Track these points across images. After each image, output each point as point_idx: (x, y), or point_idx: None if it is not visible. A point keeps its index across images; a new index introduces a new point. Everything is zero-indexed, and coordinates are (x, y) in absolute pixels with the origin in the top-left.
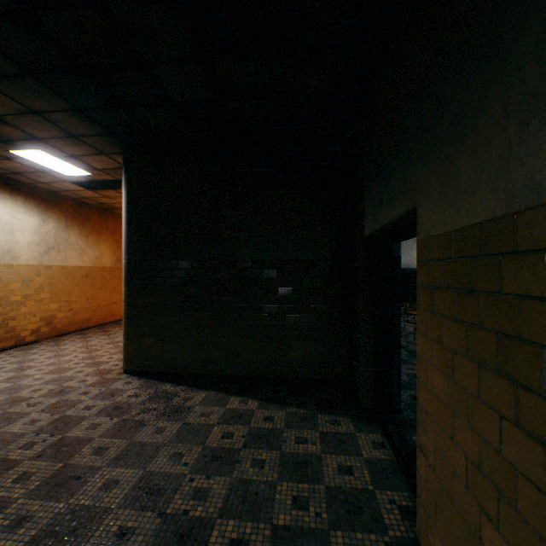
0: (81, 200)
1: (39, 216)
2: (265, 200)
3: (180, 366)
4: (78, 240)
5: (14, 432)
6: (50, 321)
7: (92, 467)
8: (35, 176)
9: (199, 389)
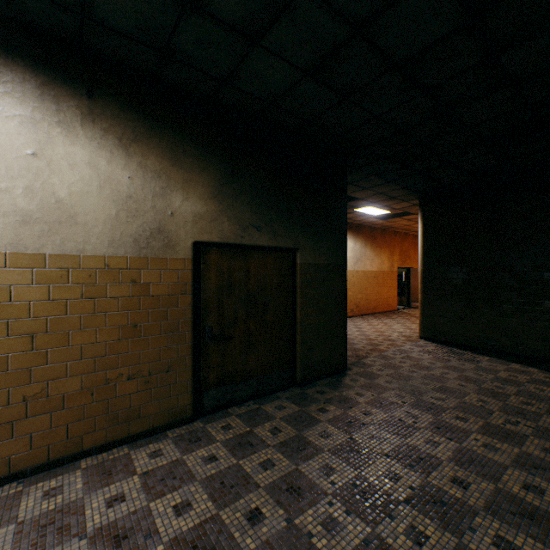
0: (371, 226)
1: (353, 240)
2: (545, 217)
3: (463, 339)
4: (370, 253)
5: (382, 349)
6: (357, 305)
7: (431, 366)
8: (356, 218)
9: (481, 355)
